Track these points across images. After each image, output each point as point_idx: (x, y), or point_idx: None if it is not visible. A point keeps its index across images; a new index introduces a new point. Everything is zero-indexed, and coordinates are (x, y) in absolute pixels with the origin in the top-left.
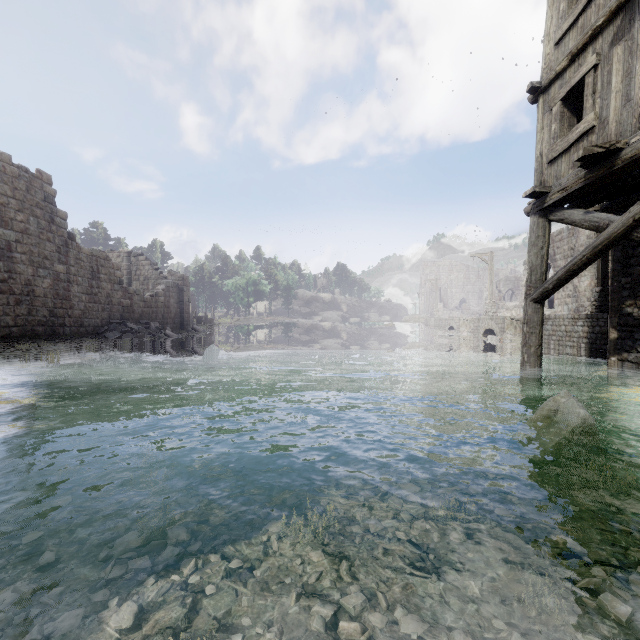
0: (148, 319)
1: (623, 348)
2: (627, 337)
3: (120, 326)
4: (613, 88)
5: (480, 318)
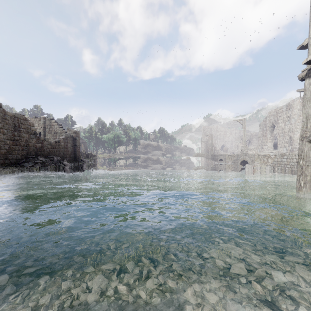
0: (53, 155)
1: None
2: None
3: (34, 159)
4: None
5: (238, 154)
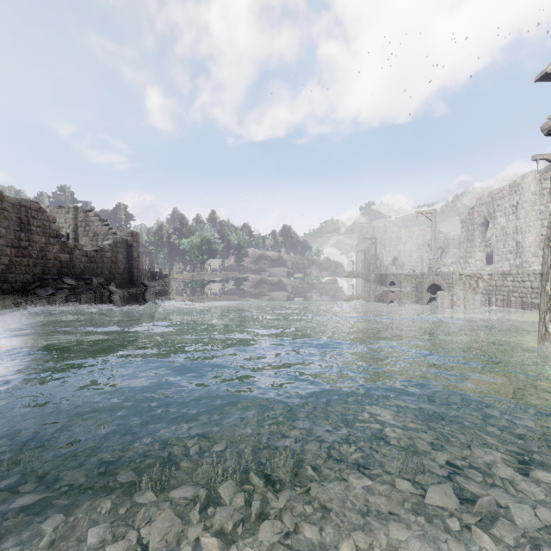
0: (92, 274)
1: None
2: None
3: (56, 282)
4: None
5: (424, 274)
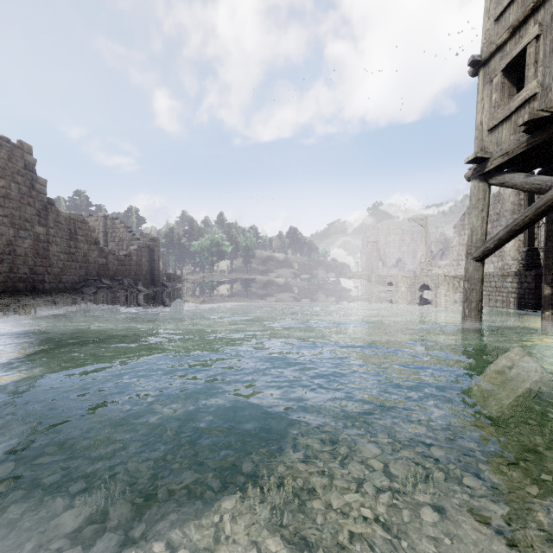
0: (122, 276)
1: None
2: None
3: (96, 282)
4: None
5: (416, 275)
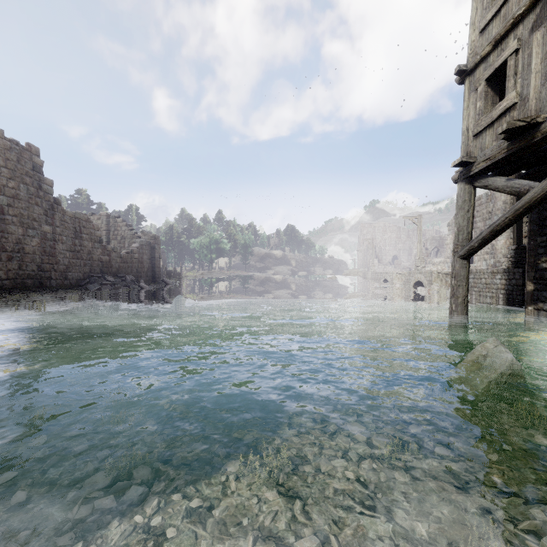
0: (124, 273)
1: (539, 299)
2: (542, 289)
3: (100, 279)
4: (533, 69)
5: (411, 272)
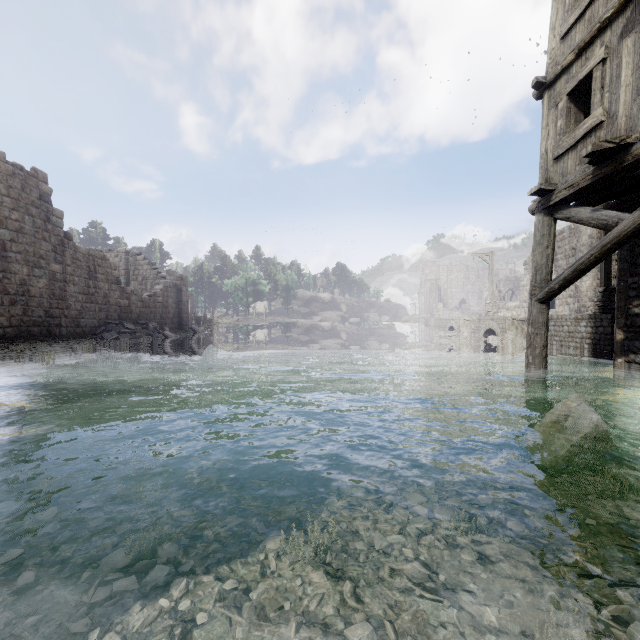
0: (146, 319)
1: (630, 349)
2: (634, 338)
3: (117, 326)
4: (623, 82)
5: (481, 318)
